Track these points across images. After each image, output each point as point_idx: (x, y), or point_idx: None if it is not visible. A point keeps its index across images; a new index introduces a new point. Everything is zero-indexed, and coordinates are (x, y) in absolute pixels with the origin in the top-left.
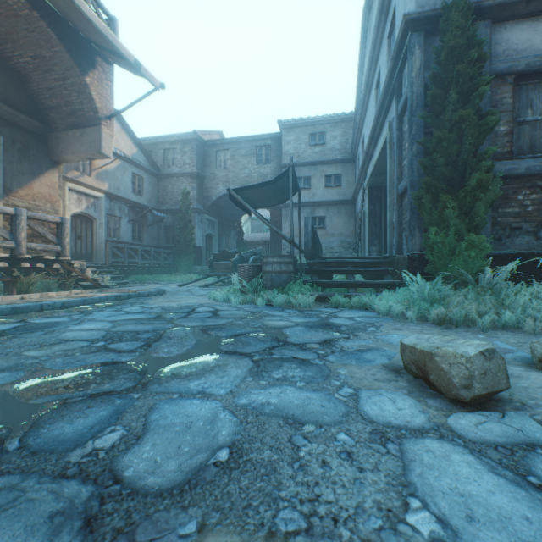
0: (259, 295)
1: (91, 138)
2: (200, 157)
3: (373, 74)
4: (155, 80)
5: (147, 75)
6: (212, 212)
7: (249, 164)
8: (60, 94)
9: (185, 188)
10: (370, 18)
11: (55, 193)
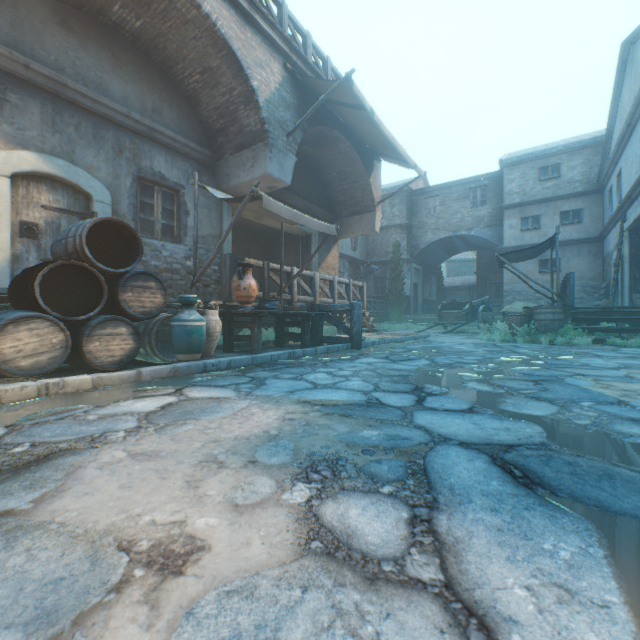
0: (534, 338)
1: (367, 221)
2: (408, 208)
3: (638, 117)
4: (421, 172)
5: (418, 171)
6: (418, 260)
7: (461, 208)
8: (348, 192)
9: (395, 240)
10: (632, 52)
11: (335, 262)
